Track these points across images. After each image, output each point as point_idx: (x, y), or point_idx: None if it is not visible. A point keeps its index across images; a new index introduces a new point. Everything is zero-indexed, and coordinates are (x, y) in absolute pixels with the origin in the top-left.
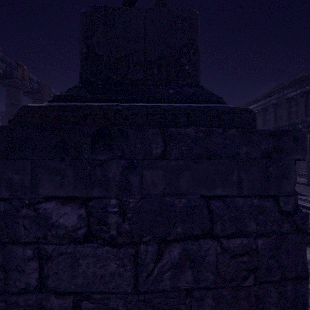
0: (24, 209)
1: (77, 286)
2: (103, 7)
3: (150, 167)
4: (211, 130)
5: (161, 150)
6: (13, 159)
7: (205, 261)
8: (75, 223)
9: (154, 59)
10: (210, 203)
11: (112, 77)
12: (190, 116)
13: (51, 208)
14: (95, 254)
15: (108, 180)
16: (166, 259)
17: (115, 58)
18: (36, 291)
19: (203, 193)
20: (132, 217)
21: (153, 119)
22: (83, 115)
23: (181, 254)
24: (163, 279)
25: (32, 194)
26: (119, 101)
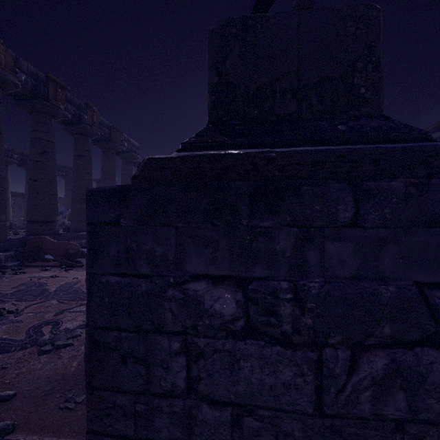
0: (169, 290)
1: (237, 395)
2: (240, 19)
3: (334, 238)
4: (428, 183)
5: (350, 213)
6: (154, 225)
7: (425, 381)
8: (232, 311)
9: (312, 82)
10: (428, 294)
11: (252, 113)
12: (379, 163)
13: (199, 289)
14: (259, 355)
15: (274, 256)
16: (362, 372)
17: (255, 86)
18: (182, 396)
19: (419, 278)
20: (315, 308)
21: (322, 169)
22: (223, 166)
23: (386, 367)
24: (358, 400)
25: (176, 271)
26: (270, 146)
